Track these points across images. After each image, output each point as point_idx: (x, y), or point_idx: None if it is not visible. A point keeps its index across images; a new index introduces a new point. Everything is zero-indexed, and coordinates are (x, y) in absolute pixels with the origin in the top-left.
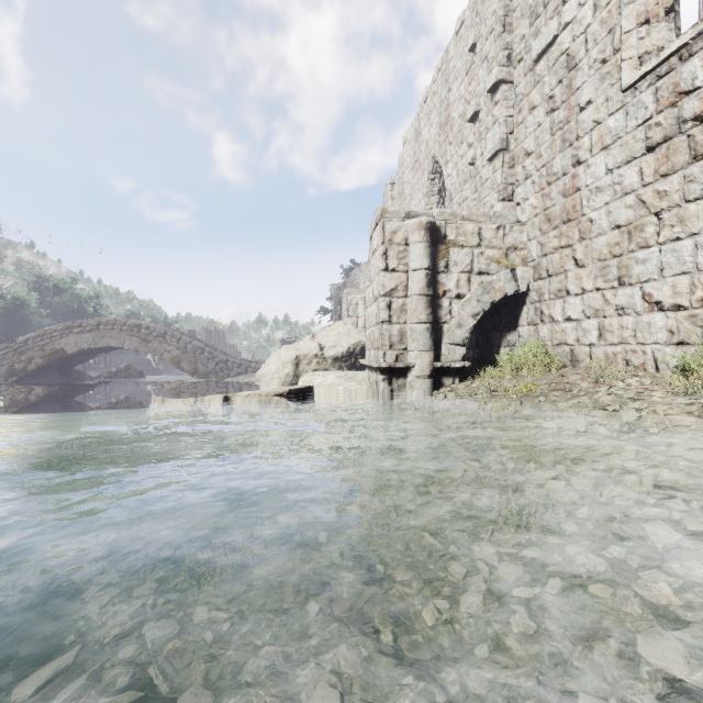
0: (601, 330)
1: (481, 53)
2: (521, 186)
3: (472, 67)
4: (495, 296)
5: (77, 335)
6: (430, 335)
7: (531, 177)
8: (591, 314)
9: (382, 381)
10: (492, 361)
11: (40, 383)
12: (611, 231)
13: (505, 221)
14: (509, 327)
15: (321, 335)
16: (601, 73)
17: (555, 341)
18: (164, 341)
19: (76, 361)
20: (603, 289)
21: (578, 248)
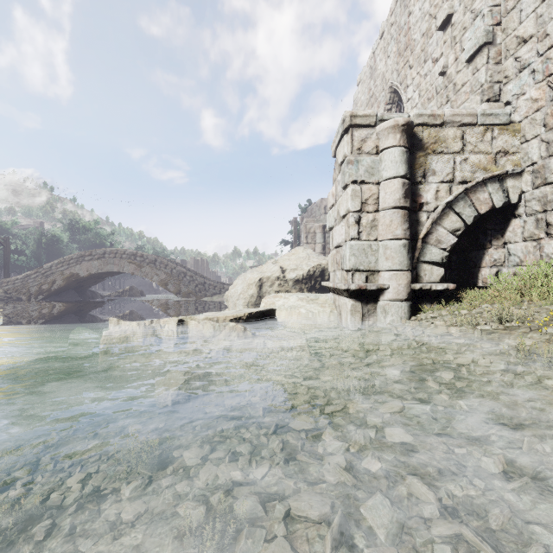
0: None
1: None
2: (512, 81)
3: None
4: (485, 207)
5: (88, 262)
6: (406, 253)
7: (529, 66)
8: None
9: (350, 305)
10: (472, 283)
11: (61, 300)
12: None
13: (495, 121)
14: (495, 245)
15: (282, 259)
16: None
17: None
18: (154, 266)
19: (89, 283)
20: None
21: None
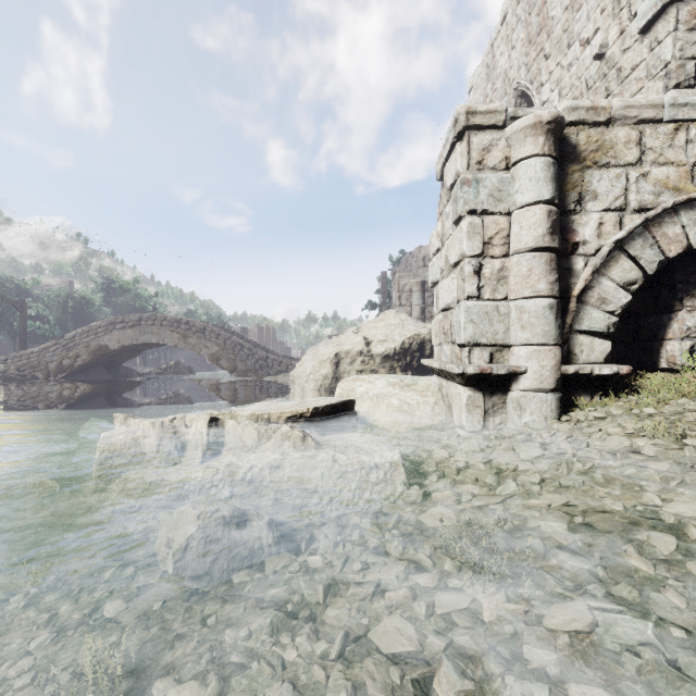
0: None
1: None
2: None
3: None
4: (677, 246)
5: (120, 331)
6: (554, 318)
7: None
8: None
9: (467, 397)
10: (650, 364)
11: (87, 380)
12: None
13: (692, 114)
14: (689, 305)
15: (367, 327)
16: None
17: None
18: (203, 336)
19: (122, 358)
20: None
21: None
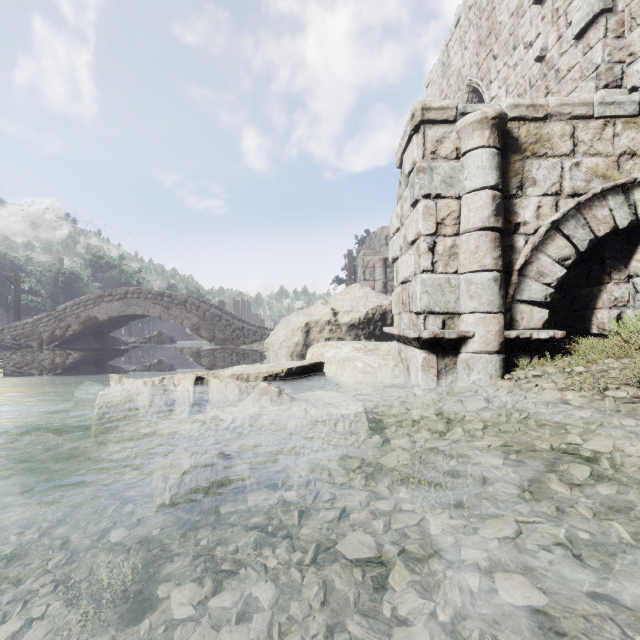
0: None
1: None
2: None
3: None
4: (604, 227)
5: (108, 303)
6: (498, 289)
7: None
8: None
9: (422, 358)
10: (583, 330)
11: (77, 348)
12: None
13: (618, 111)
14: (617, 278)
15: (334, 299)
16: None
17: None
18: (184, 308)
19: (110, 328)
20: None
21: None
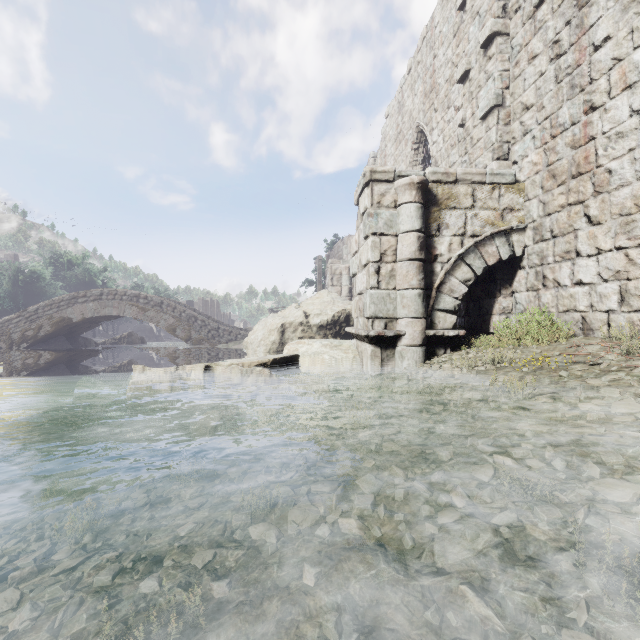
0: (623, 294)
1: (472, 9)
2: (518, 143)
3: (461, 28)
4: (492, 259)
5: (82, 305)
6: (421, 302)
7: (530, 132)
8: (610, 277)
9: (371, 350)
10: (485, 330)
11: (49, 349)
12: (637, 180)
13: (502, 180)
14: (504, 294)
15: (306, 303)
16: (623, 2)
17: (561, 307)
18: (160, 310)
19: (82, 329)
20: (626, 247)
21: (592, 204)
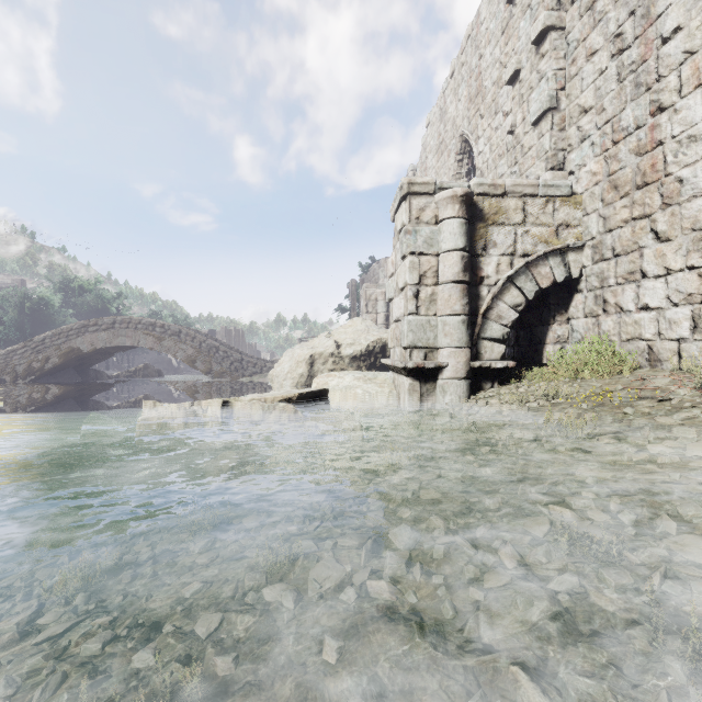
0: (696, 320)
1: (523, 2)
2: (575, 150)
3: (510, 24)
4: (545, 282)
5: (93, 334)
6: (465, 329)
7: (589, 138)
8: (680, 300)
9: (408, 384)
10: (538, 361)
11: (57, 382)
12: None
13: (557, 192)
14: (559, 320)
15: (337, 332)
16: None
17: (624, 335)
18: (178, 339)
19: (93, 360)
20: (700, 267)
21: (659, 218)
